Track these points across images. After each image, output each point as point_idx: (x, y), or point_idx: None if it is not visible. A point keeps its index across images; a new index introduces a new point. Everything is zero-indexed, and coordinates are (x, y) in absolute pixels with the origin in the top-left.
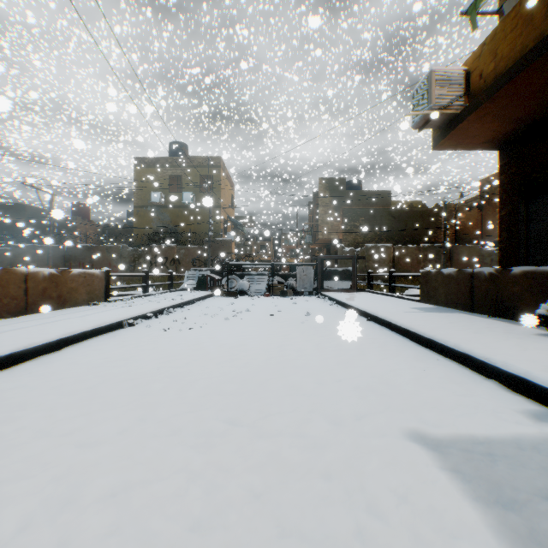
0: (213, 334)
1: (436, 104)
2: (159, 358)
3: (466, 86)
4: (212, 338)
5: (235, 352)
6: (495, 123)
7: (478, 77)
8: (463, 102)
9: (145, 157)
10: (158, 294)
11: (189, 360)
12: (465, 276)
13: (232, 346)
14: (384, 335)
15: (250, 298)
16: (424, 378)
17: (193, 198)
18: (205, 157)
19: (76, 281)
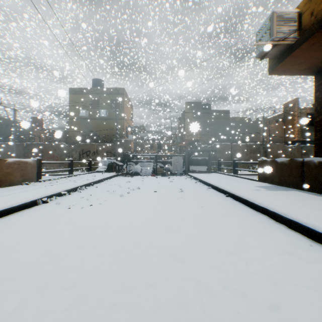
0: (107, 211)
1: (276, 37)
2: (46, 244)
3: (298, 24)
4: (105, 217)
5: (120, 235)
6: (318, 52)
7: (309, 15)
8: (296, 35)
9: (76, 88)
10: (79, 175)
11: (74, 247)
12: (296, 163)
13: (119, 226)
14: (244, 212)
15: (141, 177)
16: (318, 278)
17: (106, 113)
18: (114, 88)
19: (11, 167)
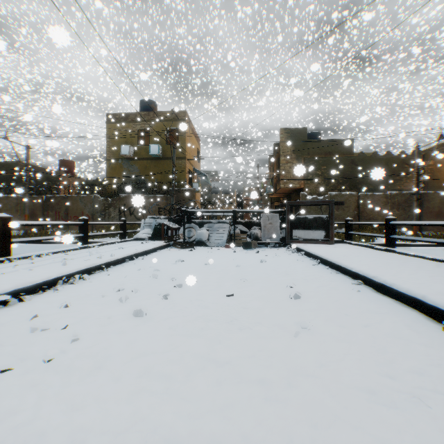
0: (8, 441)
1: None
2: None
3: None
4: None
5: None
6: None
7: None
8: None
9: (116, 114)
10: (98, 247)
11: None
12: None
13: None
14: None
15: (208, 250)
16: None
17: (159, 150)
18: (171, 112)
19: None
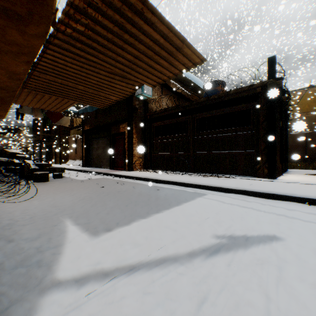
0: None
1: None
2: None
3: None
4: None
5: None
6: None
7: None
8: None
9: None
10: None
11: None
12: None
13: None
14: None
15: None
16: None
17: None
18: None
19: None
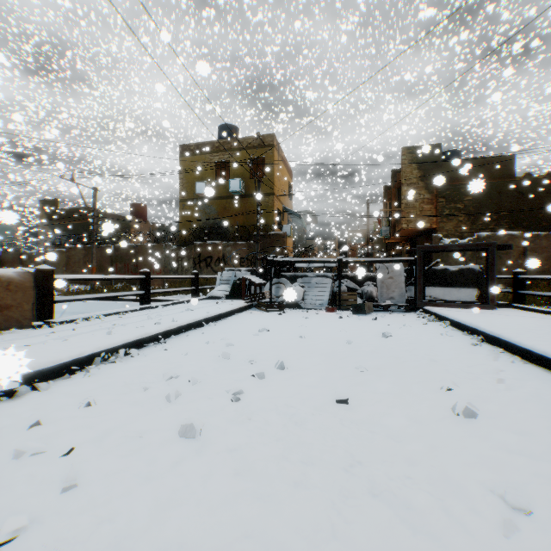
0: None
1: None
2: None
3: None
4: None
5: None
6: None
7: None
8: None
9: (190, 144)
10: (162, 308)
11: None
12: None
13: None
14: None
15: (302, 315)
16: None
17: (241, 185)
18: (256, 137)
19: None
